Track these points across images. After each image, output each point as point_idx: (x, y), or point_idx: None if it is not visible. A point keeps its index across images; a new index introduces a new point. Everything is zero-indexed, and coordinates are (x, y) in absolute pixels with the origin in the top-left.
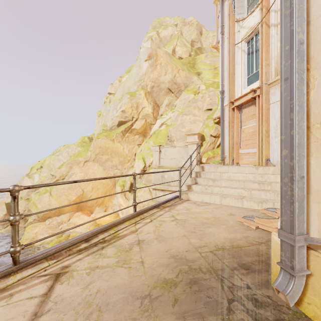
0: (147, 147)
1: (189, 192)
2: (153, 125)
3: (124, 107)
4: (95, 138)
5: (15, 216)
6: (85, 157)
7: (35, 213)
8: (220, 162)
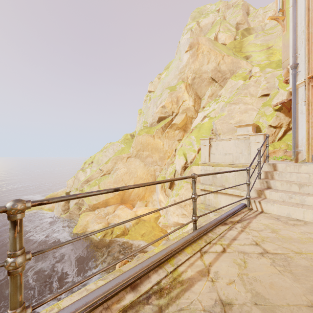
0: (188, 142)
1: (263, 201)
2: (194, 118)
3: (164, 102)
4: (137, 135)
5: (14, 259)
6: (128, 153)
7: (52, 248)
8: (292, 158)
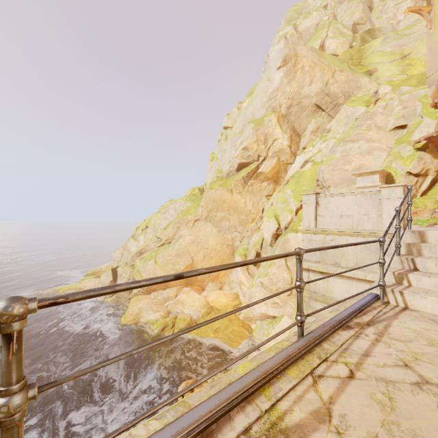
0: (282, 199)
1: (407, 291)
2: (290, 164)
3: (246, 142)
4: (207, 189)
5: (8, 400)
6: (195, 214)
7: (73, 376)
8: None
